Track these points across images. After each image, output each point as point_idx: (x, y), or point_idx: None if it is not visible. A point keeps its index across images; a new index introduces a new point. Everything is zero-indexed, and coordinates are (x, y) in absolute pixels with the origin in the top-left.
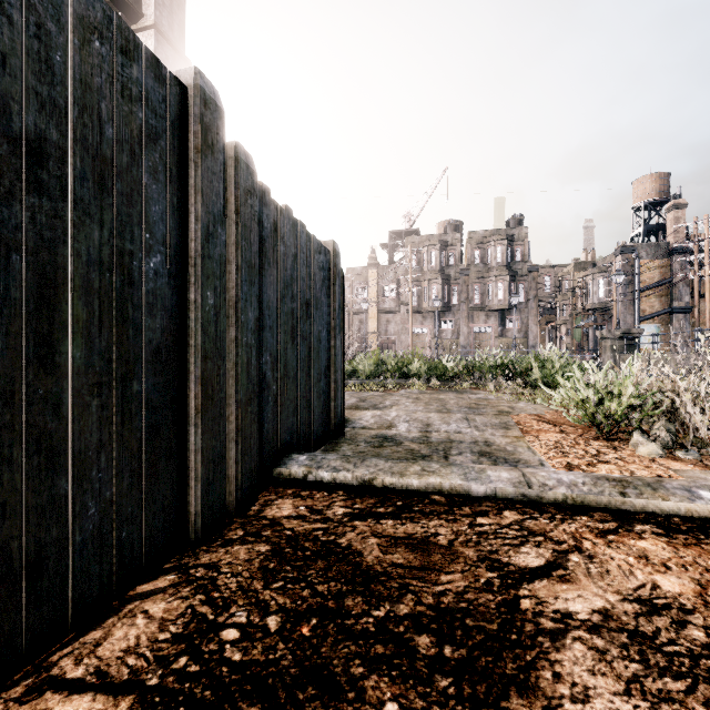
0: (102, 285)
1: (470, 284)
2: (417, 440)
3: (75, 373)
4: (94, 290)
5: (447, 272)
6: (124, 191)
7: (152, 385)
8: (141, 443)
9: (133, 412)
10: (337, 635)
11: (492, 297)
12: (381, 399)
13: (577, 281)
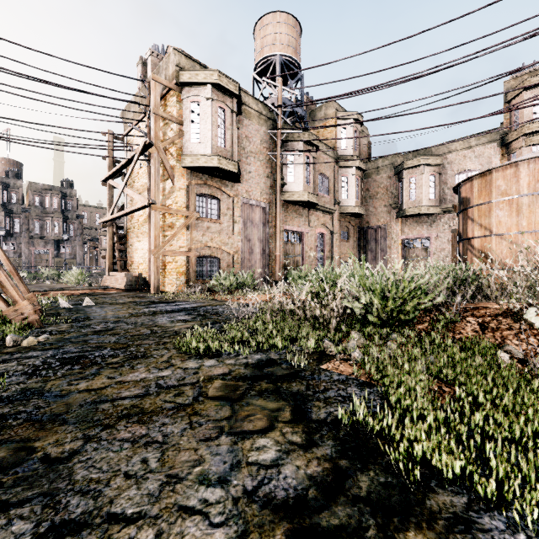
0: None
1: (32, 219)
2: None
3: None
4: None
5: (10, 207)
6: None
7: None
8: None
9: None
10: None
11: (50, 231)
12: None
13: None
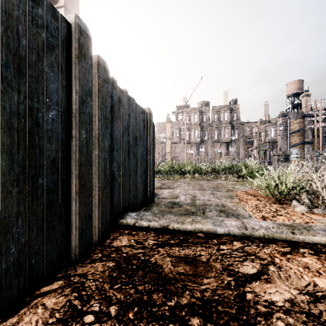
0: (19, 126)
1: (213, 130)
2: (189, 204)
3: (2, 174)
4: (14, 128)
5: (202, 125)
6: (33, 75)
7: (50, 180)
8: (43, 211)
9: (39, 194)
10: (148, 318)
11: (223, 136)
12: (172, 184)
13: (261, 129)
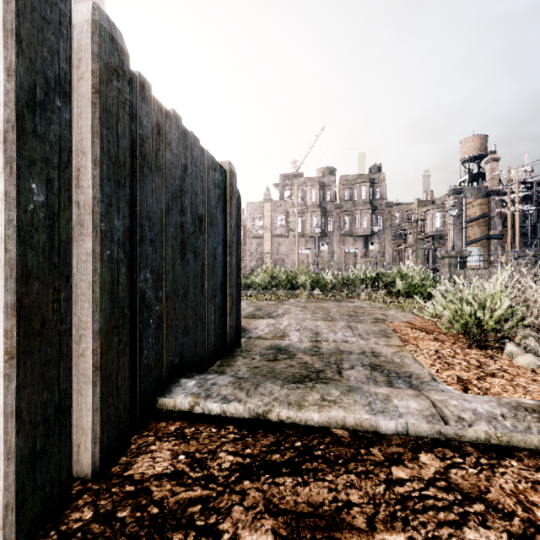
0: None
1: (342, 216)
2: (309, 352)
3: None
4: None
5: (324, 206)
6: None
7: None
8: None
9: None
10: None
11: (358, 226)
12: (274, 308)
13: (420, 214)
